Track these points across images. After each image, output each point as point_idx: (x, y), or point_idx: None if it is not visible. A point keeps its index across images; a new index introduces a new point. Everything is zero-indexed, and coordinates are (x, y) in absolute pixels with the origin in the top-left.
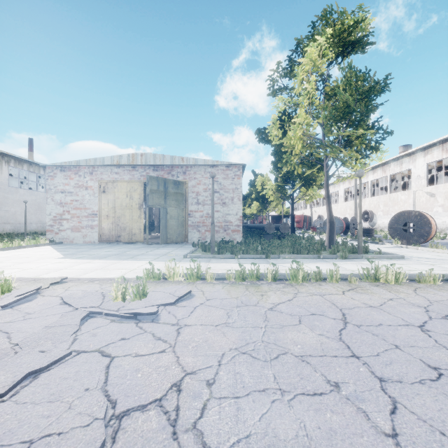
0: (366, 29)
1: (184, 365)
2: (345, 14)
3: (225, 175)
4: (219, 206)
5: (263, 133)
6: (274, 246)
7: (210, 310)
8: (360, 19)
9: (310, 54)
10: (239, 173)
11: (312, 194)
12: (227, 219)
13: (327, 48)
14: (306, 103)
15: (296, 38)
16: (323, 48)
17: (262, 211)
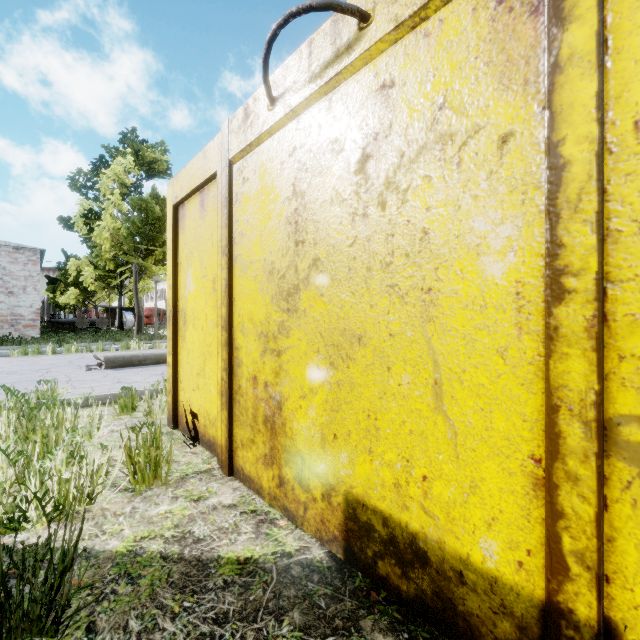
0: (165, 165)
1: None
2: (144, 150)
3: (12, 258)
4: (3, 296)
5: (68, 221)
6: (71, 337)
7: None
8: (159, 156)
9: (115, 169)
10: (36, 258)
11: (147, 285)
12: (16, 312)
13: (132, 168)
14: (112, 210)
15: (103, 145)
16: (128, 167)
17: (86, 301)
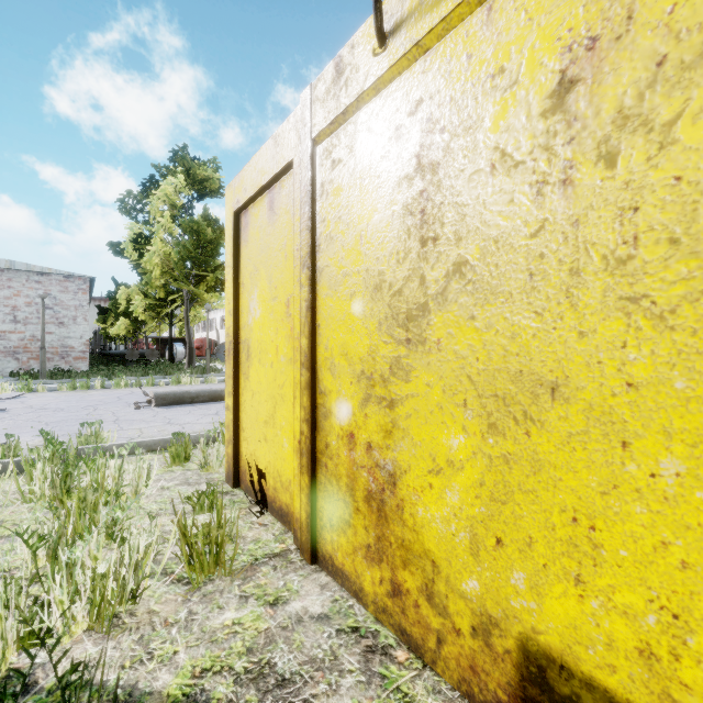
0: (217, 183)
1: (31, 405)
2: (196, 168)
3: (63, 287)
4: (53, 327)
5: (118, 247)
6: (120, 370)
7: (44, 398)
8: (211, 174)
9: (165, 189)
10: (86, 287)
11: (198, 315)
12: (66, 343)
13: (183, 188)
14: (163, 233)
15: (153, 165)
16: (179, 187)
17: (136, 331)
